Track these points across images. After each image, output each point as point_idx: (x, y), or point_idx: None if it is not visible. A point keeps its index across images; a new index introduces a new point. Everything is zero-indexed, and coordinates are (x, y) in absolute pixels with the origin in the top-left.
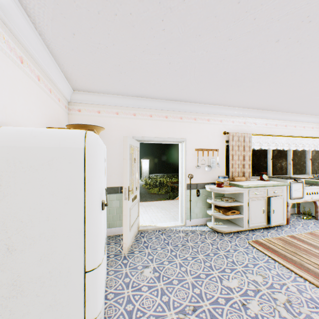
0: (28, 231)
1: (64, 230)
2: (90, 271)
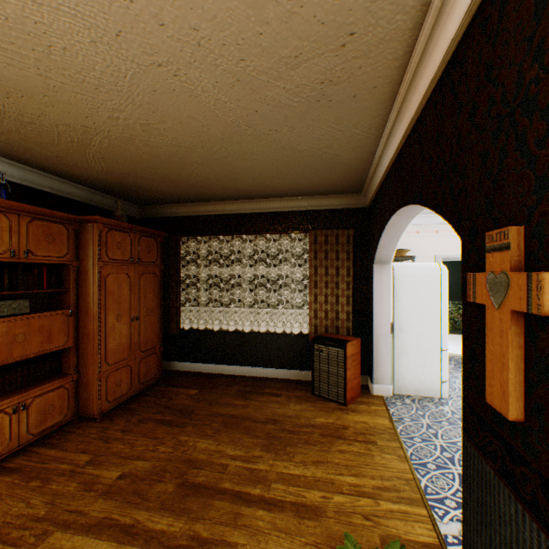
0: (409, 320)
1: (428, 323)
2: (443, 350)
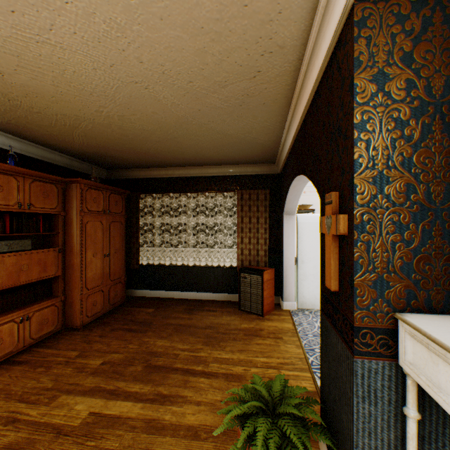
0: (308, 255)
1: None
2: None
